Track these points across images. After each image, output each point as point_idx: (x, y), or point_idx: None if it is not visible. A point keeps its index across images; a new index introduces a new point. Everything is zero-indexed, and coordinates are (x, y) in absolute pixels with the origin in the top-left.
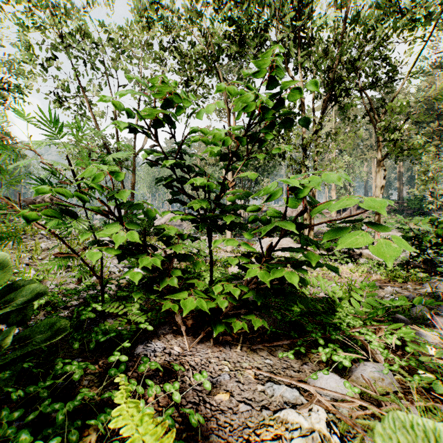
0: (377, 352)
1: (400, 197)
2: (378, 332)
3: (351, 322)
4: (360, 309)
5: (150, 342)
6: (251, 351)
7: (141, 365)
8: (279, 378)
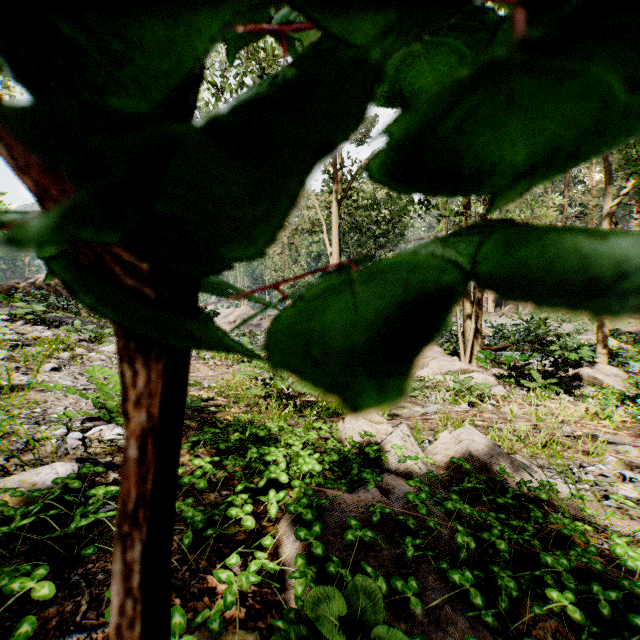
0: None
1: None
2: None
3: None
4: None
5: None
6: None
7: None
8: None
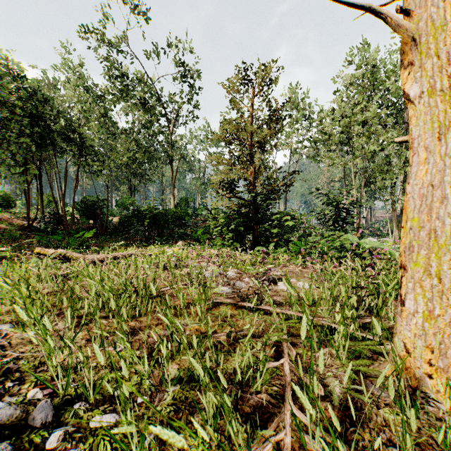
0: None
1: None
2: None
3: None
4: None
5: None
6: None
7: None
8: None
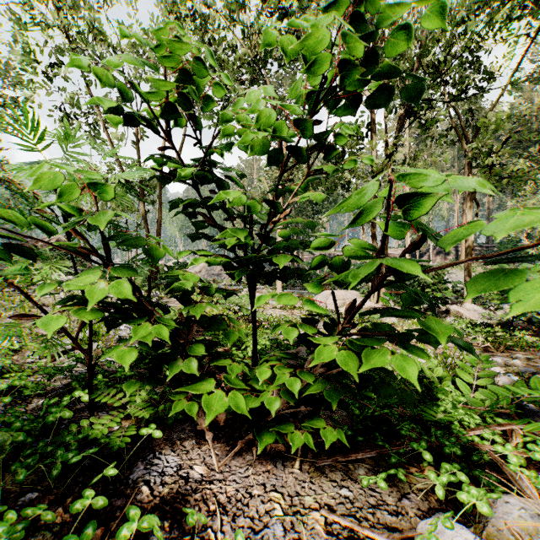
0: (522, 478)
1: (489, 240)
2: (512, 437)
3: (465, 420)
4: (472, 394)
5: (158, 455)
6: (317, 472)
7: (123, 527)
8: (369, 532)
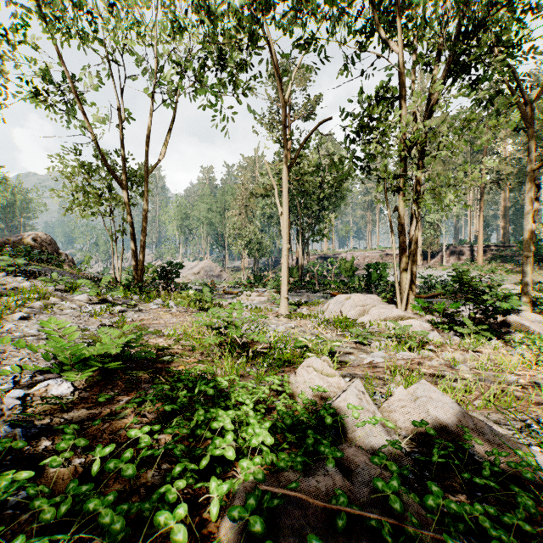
0: None
1: (505, 239)
2: None
3: None
4: None
5: None
6: None
7: None
8: None
